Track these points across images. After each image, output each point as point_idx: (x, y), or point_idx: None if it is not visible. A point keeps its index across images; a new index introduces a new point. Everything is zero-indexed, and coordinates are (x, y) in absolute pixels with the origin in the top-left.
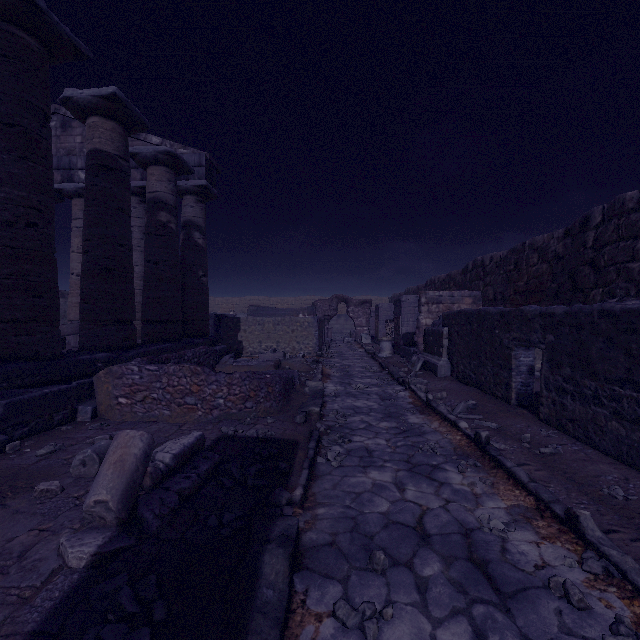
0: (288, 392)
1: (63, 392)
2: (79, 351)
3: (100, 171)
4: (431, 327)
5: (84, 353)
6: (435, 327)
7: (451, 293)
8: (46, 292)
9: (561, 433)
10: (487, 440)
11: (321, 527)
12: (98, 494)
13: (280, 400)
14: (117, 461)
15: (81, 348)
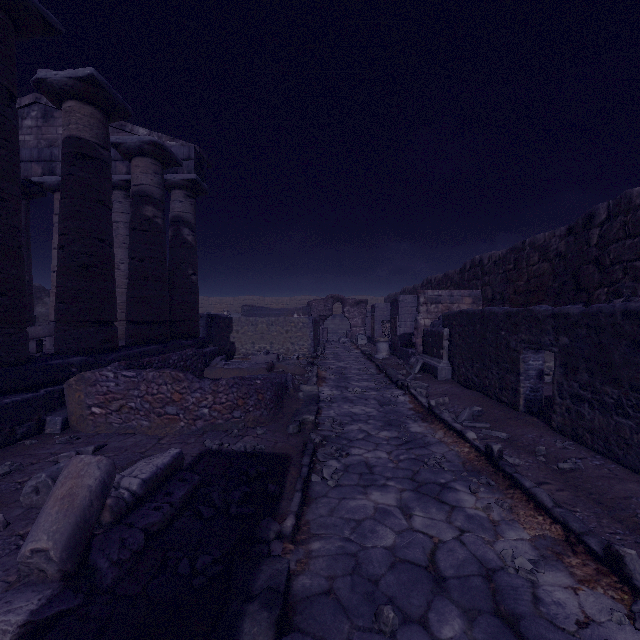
0: (281, 398)
1: (28, 402)
2: (53, 354)
3: (77, 160)
4: (430, 328)
5: (56, 357)
6: (434, 328)
7: (450, 293)
8: (10, 290)
9: (578, 444)
10: (500, 454)
11: (316, 568)
12: (36, 541)
13: (271, 408)
14: (65, 496)
15: (56, 351)
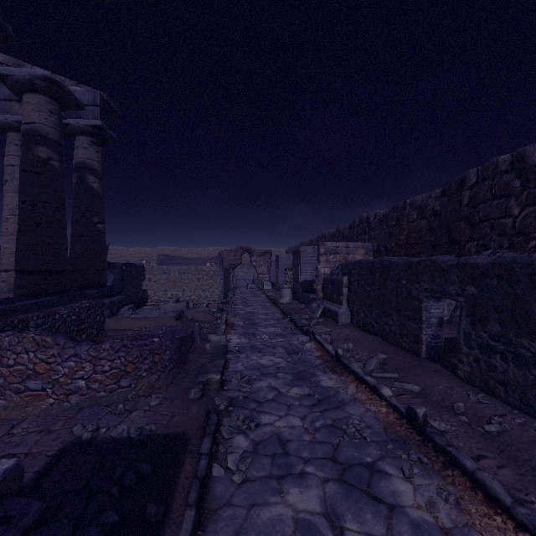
0: (184, 353)
1: None
2: None
3: None
4: (330, 276)
5: None
6: (334, 276)
7: (346, 244)
8: None
9: (489, 396)
10: (425, 419)
11: None
12: None
13: (171, 369)
14: None
15: None
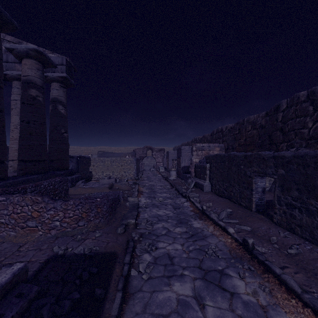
0: (114, 208)
1: None
2: None
3: None
4: (199, 163)
5: None
6: (201, 163)
7: (209, 145)
8: None
9: (291, 233)
10: (253, 245)
11: None
12: None
13: (107, 216)
14: None
15: None
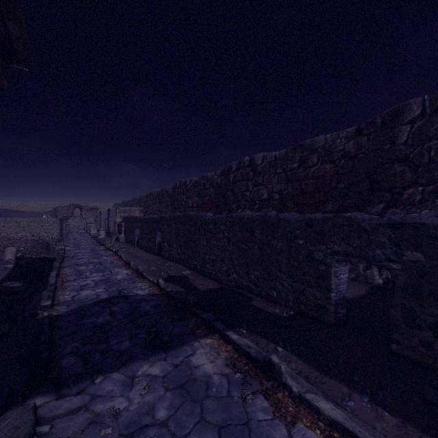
0: (48, 248)
1: None
2: None
3: None
4: (120, 223)
5: None
6: (121, 223)
7: (130, 208)
8: None
9: (141, 249)
10: (117, 251)
11: (66, 265)
12: (9, 257)
13: (46, 249)
14: (11, 252)
15: None
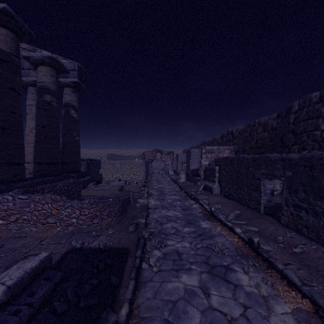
0: (125, 208)
1: None
2: None
3: None
4: (208, 166)
5: None
6: (210, 166)
7: (218, 147)
8: None
9: (298, 234)
10: (258, 244)
11: None
12: None
13: (119, 215)
14: None
15: None
